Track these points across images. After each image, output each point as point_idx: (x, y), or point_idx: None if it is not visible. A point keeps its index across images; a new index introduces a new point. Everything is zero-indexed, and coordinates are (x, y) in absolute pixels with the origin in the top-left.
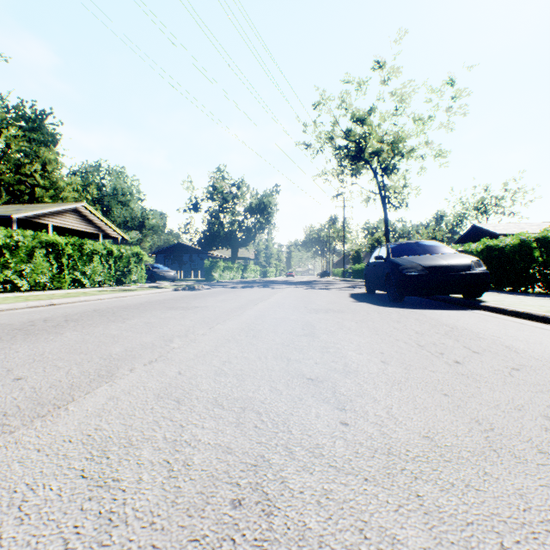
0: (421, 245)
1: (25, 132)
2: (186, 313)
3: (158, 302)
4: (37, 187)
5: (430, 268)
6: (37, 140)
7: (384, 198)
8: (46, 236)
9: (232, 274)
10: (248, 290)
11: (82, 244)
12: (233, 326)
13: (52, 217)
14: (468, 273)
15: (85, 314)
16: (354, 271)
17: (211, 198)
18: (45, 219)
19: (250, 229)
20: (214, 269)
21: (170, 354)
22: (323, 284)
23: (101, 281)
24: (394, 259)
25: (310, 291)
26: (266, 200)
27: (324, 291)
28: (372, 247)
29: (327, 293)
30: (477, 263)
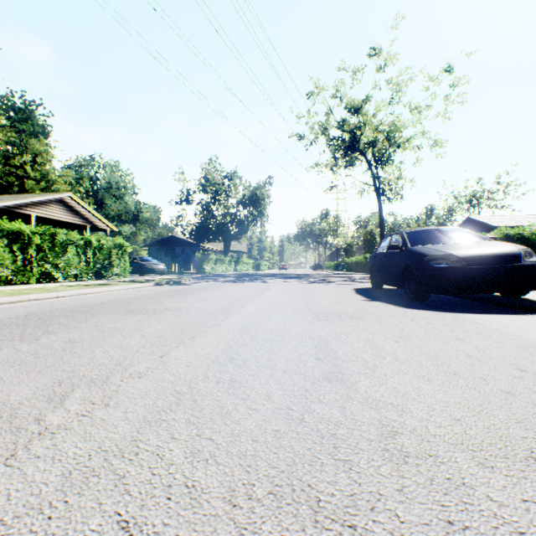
0: (444, 232)
1: (14, 123)
2: (145, 320)
3: (125, 300)
4: (26, 179)
5: (467, 259)
6: (27, 131)
7: (379, 189)
8: (8, 224)
9: (224, 267)
10: (239, 284)
11: (53, 233)
12: (202, 349)
13: (35, 208)
14: (519, 265)
15: (4, 321)
16: (347, 264)
17: (203, 189)
18: (27, 209)
19: (243, 222)
20: (205, 262)
21: (3, 470)
22: (319, 278)
23: (79, 274)
24: (415, 249)
25: (308, 286)
26: (259, 192)
27: (323, 286)
28: (365, 240)
29: (328, 288)
30: (526, 252)
